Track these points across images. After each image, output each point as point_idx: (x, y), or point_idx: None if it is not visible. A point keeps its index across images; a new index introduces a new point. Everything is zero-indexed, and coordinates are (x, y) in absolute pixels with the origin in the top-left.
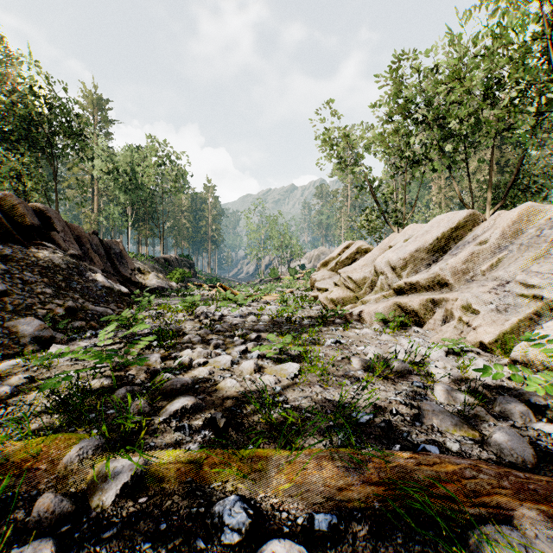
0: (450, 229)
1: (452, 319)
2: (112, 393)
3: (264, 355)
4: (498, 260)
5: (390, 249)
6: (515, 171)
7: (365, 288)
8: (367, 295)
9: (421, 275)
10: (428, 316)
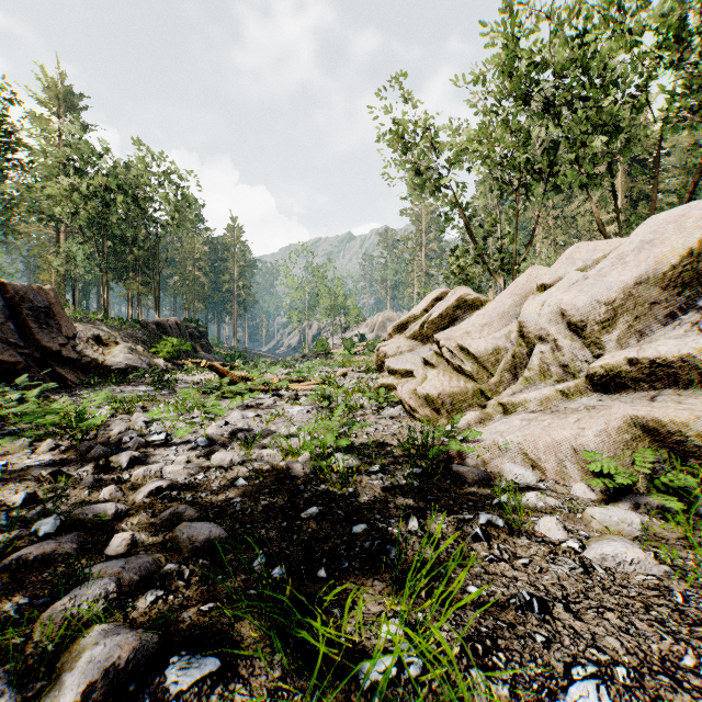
0: None
1: None
2: None
3: None
4: None
5: (555, 286)
6: (690, 186)
7: (499, 371)
8: (507, 389)
9: (684, 339)
10: None
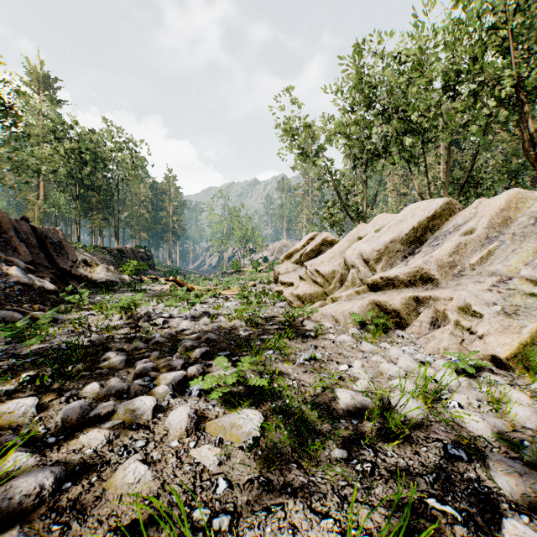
0: (427, 218)
1: (444, 322)
2: None
3: (210, 389)
4: (488, 252)
5: (361, 240)
6: (469, 167)
7: (334, 282)
8: (337, 291)
9: (399, 268)
10: (411, 317)
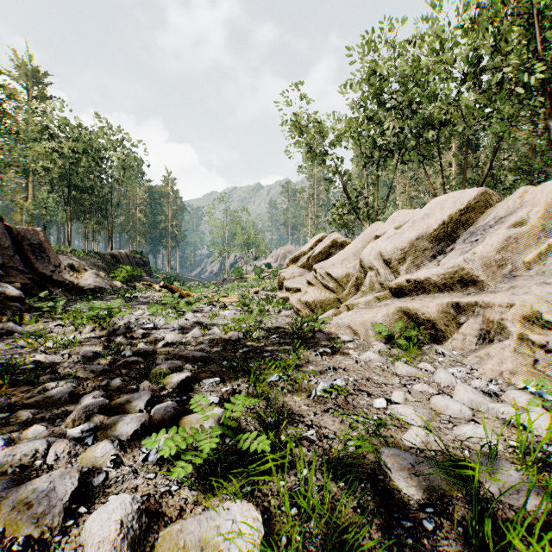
0: (459, 211)
1: (500, 335)
2: None
3: (180, 449)
4: (546, 247)
5: (380, 238)
6: (488, 165)
7: (348, 287)
8: (352, 297)
9: (430, 269)
10: (450, 328)
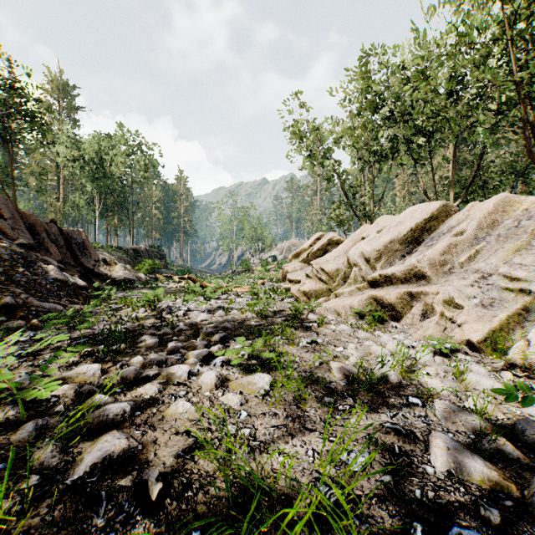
0: (424, 220)
1: (432, 314)
2: (16, 430)
3: (230, 362)
4: (476, 252)
5: (364, 240)
6: (475, 167)
7: (338, 280)
8: (340, 288)
9: (396, 267)
10: (405, 310)
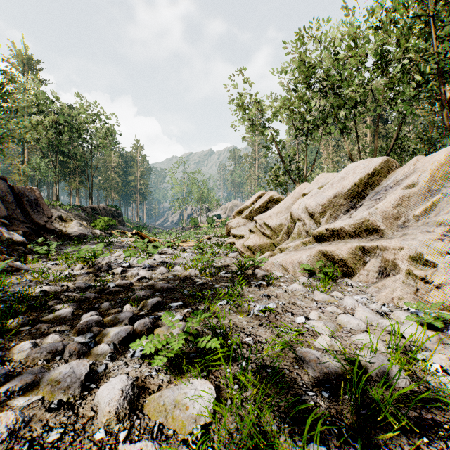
0: (367, 175)
1: (394, 271)
2: None
3: (156, 349)
4: (431, 204)
5: (306, 195)
6: (395, 136)
7: (281, 234)
8: (284, 242)
9: (344, 221)
10: (358, 266)
